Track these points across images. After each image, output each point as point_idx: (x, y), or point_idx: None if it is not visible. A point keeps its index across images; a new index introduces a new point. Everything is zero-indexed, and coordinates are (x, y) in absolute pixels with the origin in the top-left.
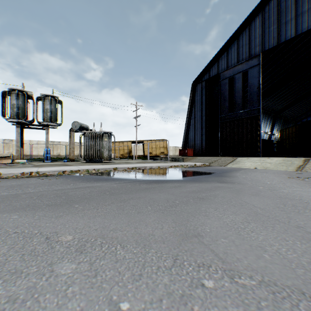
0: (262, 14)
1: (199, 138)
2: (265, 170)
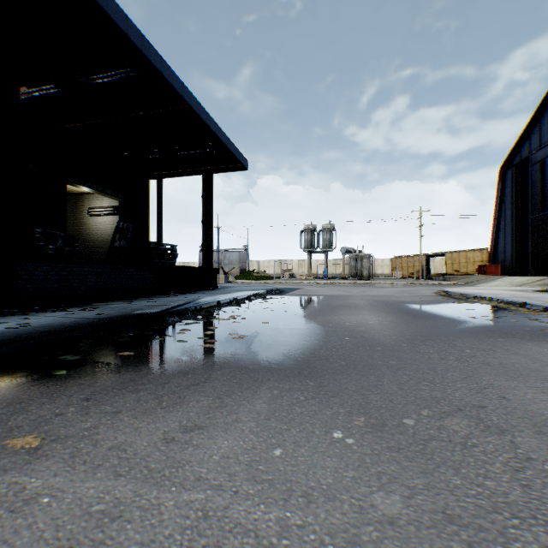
0: None
1: (509, 248)
2: None
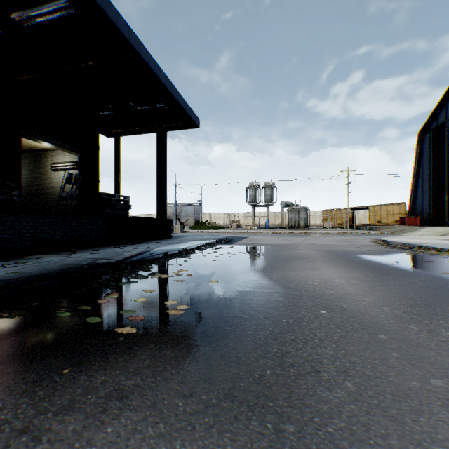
0: None
1: (426, 202)
2: None
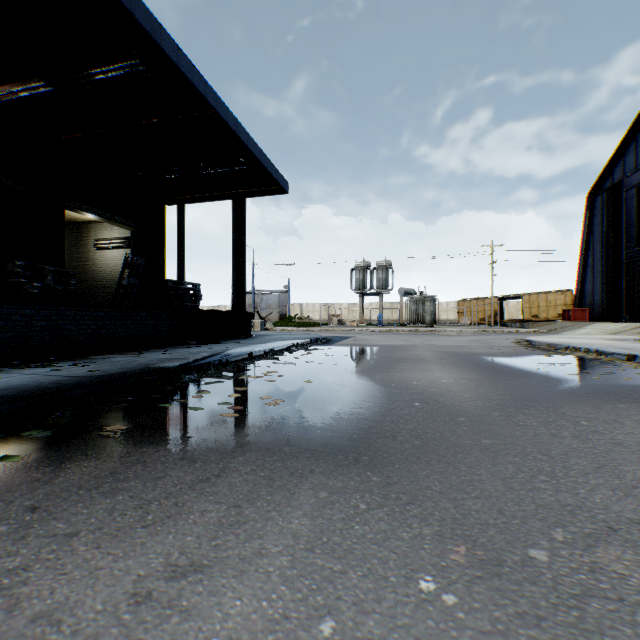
0: None
1: (598, 290)
2: None
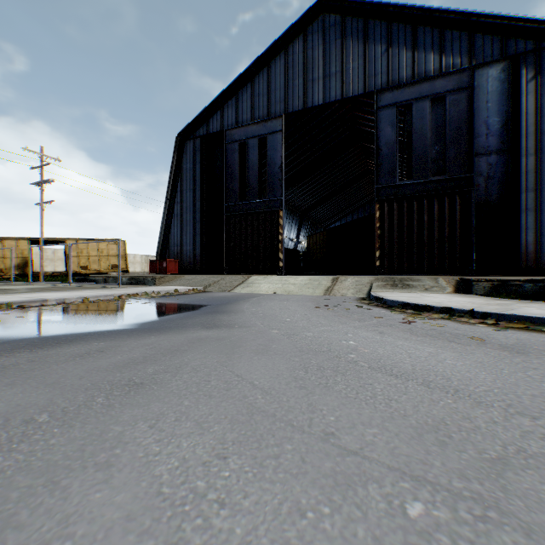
0: (286, 55)
1: (191, 240)
2: (287, 296)
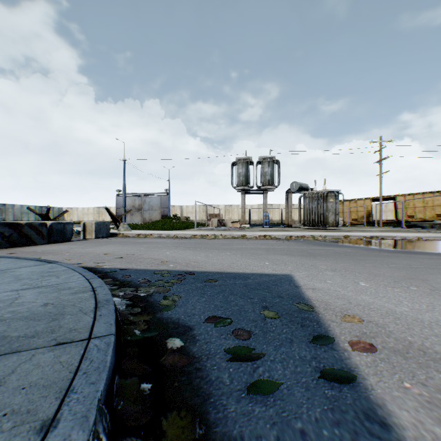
0: None
1: None
2: None
